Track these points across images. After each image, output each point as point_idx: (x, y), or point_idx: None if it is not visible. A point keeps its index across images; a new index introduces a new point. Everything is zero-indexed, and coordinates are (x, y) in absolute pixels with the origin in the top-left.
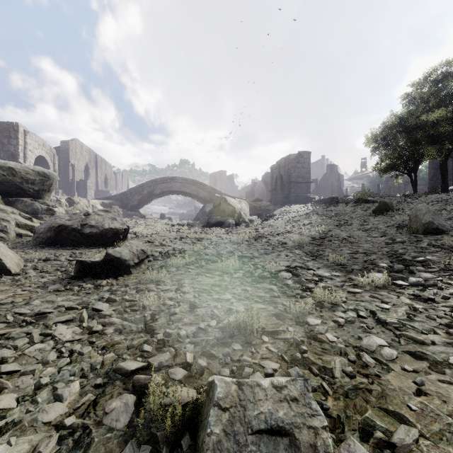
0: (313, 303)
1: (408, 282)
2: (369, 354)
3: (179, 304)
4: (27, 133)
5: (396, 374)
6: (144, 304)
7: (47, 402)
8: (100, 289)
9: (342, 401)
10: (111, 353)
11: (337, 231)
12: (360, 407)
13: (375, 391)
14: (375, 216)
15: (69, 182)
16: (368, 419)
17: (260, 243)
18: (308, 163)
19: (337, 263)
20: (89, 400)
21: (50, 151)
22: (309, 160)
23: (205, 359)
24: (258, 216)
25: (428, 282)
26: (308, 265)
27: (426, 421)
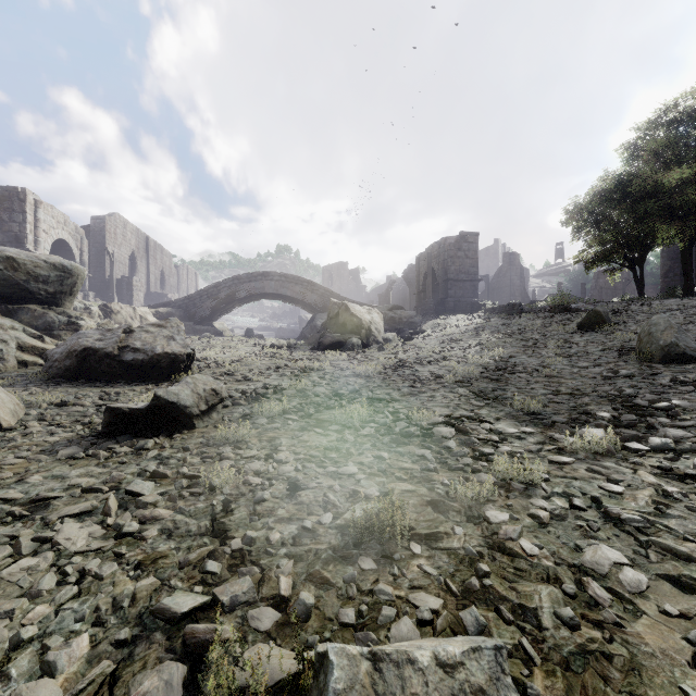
0: (494, 481)
1: (648, 445)
2: (597, 580)
3: (270, 482)
4: (39, 204)
5: (652, 622)
6: (213, 482)
7: (27, 677)
8: (143, 454)
9: (561, 679)
10: (150, 577)
11: (523, 357)
12: (594, 691)
13: (618, 658)
14: (582, 334)
15: (105, 280)
16: None
17: (401, 377)
18: (475, 251)
19: (527, 411)
20: (103, 673)
21: (76, 233)
22: (477, 246)
23: (313, 589)
24: (398, 333)
25: (681, 444)
26: (480, 413)
27: None
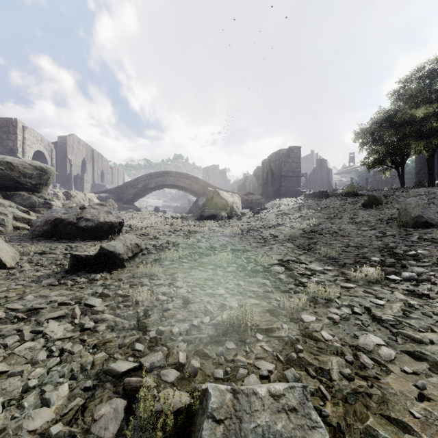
0: (307, 298)
1: (401, 277)
2: (366, 354)
3: (172, 299)
4: (25, 128)
5: (396, 377)
6: (137, 299)
7: (33, 407)
8: (94, 283)
9: (342, 407)
10: (102, 353)
11: (327, 224)
12: (361, 413)
13: (375, 396)
14: (364, 210)
15: (67, 176)
16: (370, 427)
17: (252, 236)
18: (299, 158)
19: (329, 257)
20: (77, 405)
21: (48, 146)
22: (299, 155)
23: (198, 359)
24: (250, 210)
25: (421, 276)
26: (300, 258)
27: (431, 430)
